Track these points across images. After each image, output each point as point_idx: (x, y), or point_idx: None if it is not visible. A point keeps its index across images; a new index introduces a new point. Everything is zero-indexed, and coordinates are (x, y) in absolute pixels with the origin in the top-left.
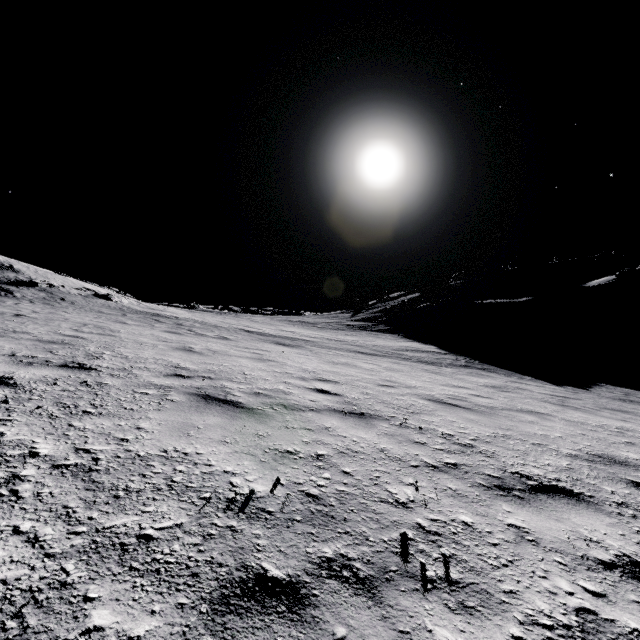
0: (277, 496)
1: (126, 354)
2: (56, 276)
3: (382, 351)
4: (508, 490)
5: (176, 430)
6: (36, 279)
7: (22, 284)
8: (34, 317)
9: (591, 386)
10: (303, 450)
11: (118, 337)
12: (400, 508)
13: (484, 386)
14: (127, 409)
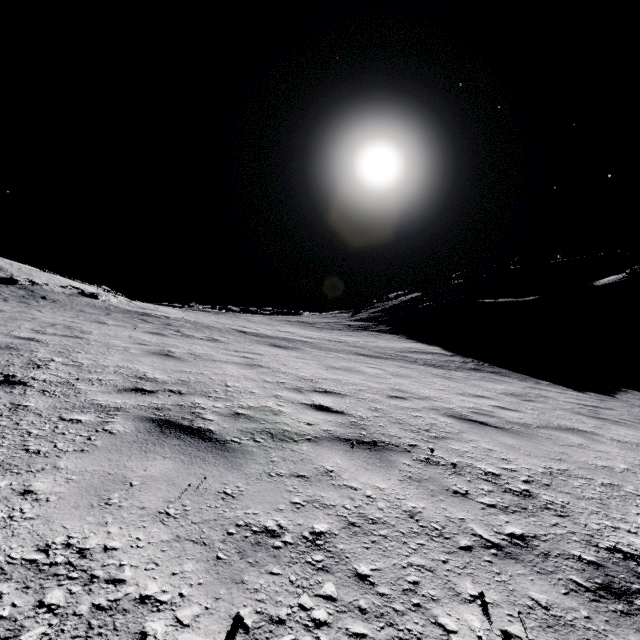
0: None
1: (82, 361)
2: (41, 274)
3: (385, 353)
4: (626, 596)
5: (90, 493)
6: (18, 276)
7: (1, 281)
8: None
9: (615, 392)
10: (291, 524)
11: (85, 339)
12: None
13: (504, 394)
14: (30, 452)
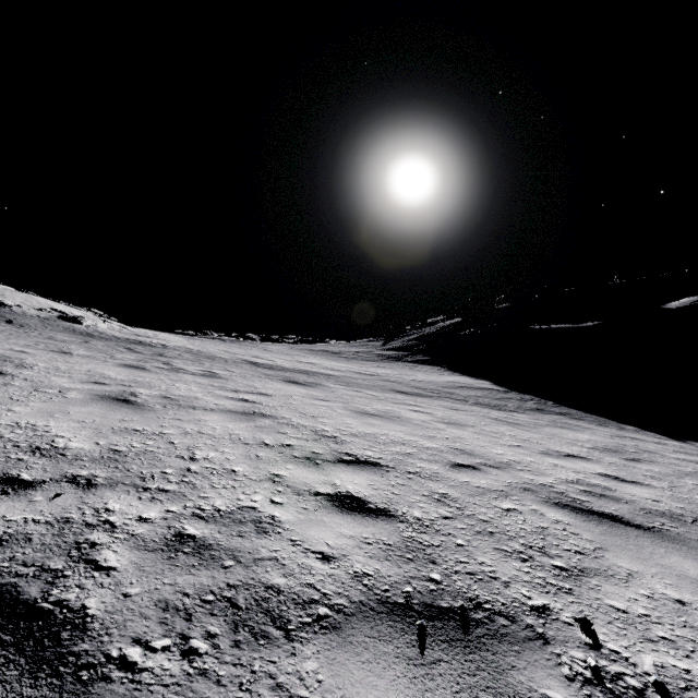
0: None
1: None
2: (17, 294)
3: (426, 389)
4: None
5: None
6: None
7: None
8: None
9: None
10: None
11: (9, 377)
12: None
13: (597, 450)
14: None
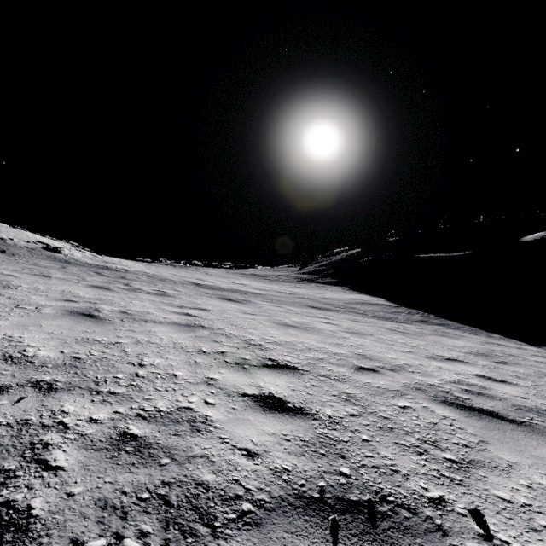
0: None
1: None
2: (11, 230)
3: (334, 304)
4: None
5: None
6: None
7: None
8: None
9: None
10: None
11: None
12: None
13: (472, 354)
14: None
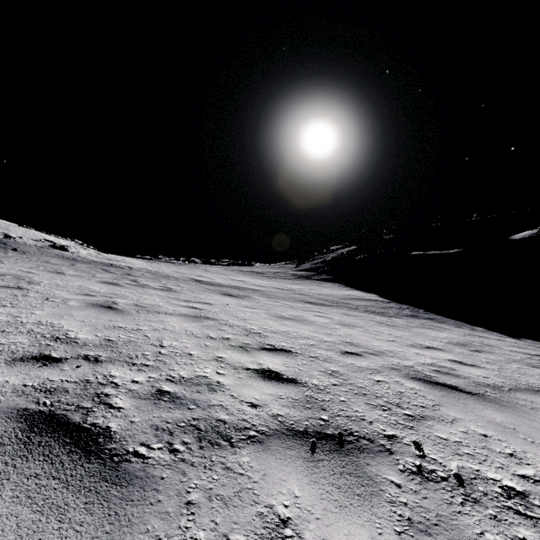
0: None
1: None
2: (19, 228)
3: (328, 300)
4: None
5: None
6: None
7: None
8: None
9: None
10: None
11: (25, 290)
12: None
13: (451, 344)
14: None
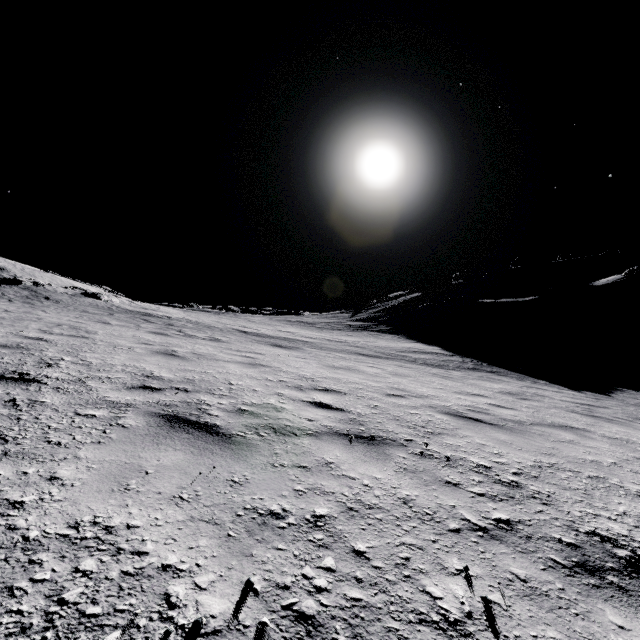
0: (243, 626)
1: (90, 360)
2: (44, 274)
3: (385, 353)
4: (598, 573)
5: (110, 479)
6: (21, 277)
7: (5, 282)
8: (2, 317)
9: (611, 391)
10: (294, 508)
11: (91, 339)
12: (454, 638)
13: (501, 393)
14: (51, 443)
